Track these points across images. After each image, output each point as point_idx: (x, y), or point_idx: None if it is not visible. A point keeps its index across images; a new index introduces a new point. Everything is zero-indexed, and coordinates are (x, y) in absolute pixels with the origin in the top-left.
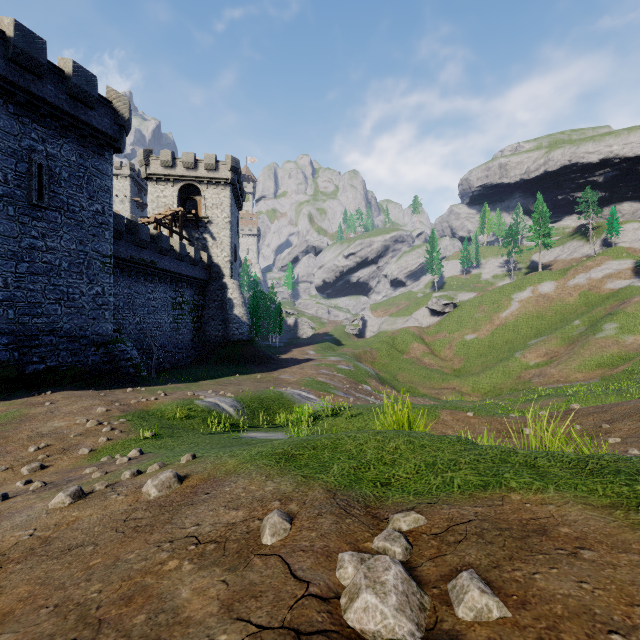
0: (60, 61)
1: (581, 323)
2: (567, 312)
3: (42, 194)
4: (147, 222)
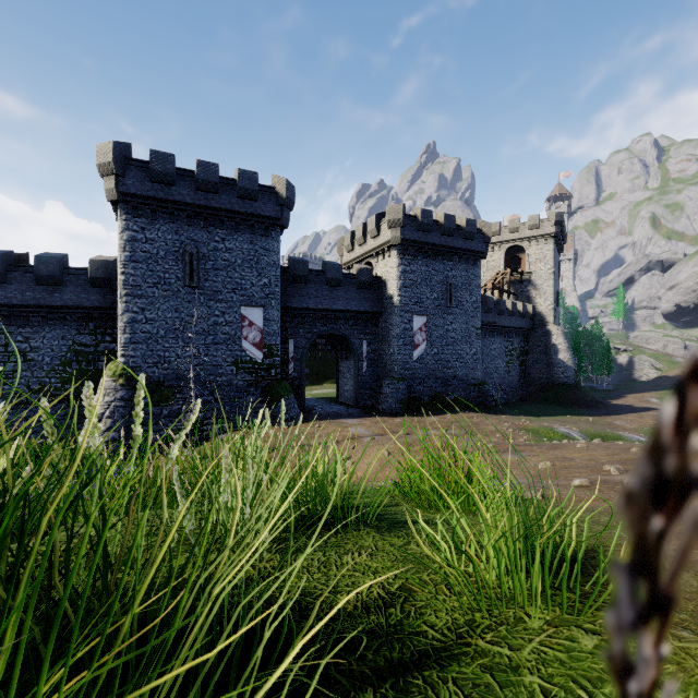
0: (457, 219)
1: None
2: None
3: (451, 300)
4: (485, 289)
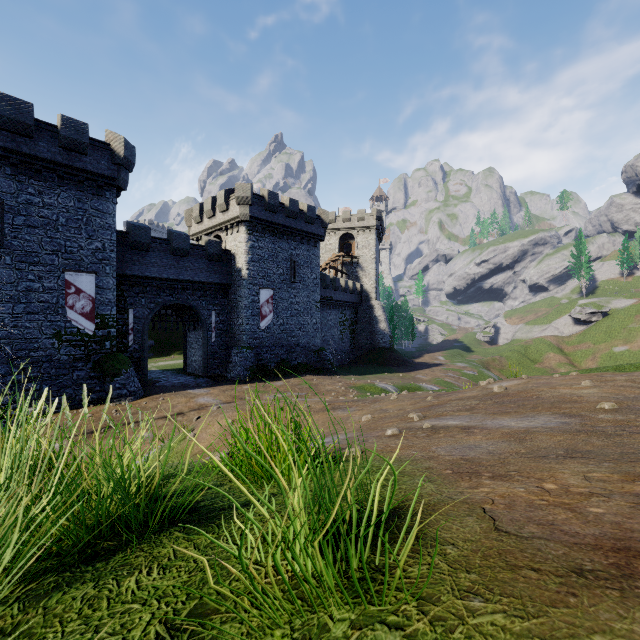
0: (300, 205)
1: None
2: None
3: (295, 276)
4: (324, 268)
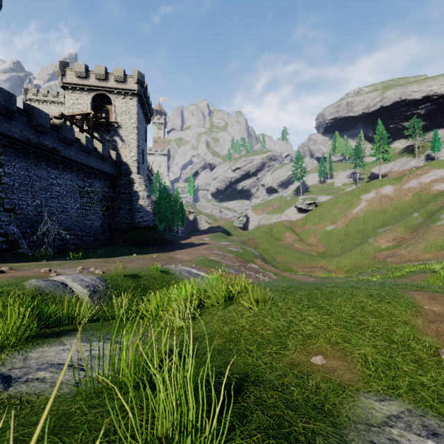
0: None
1: (419, 215)
2: (405, 208)
3: None
4: (55, 117)
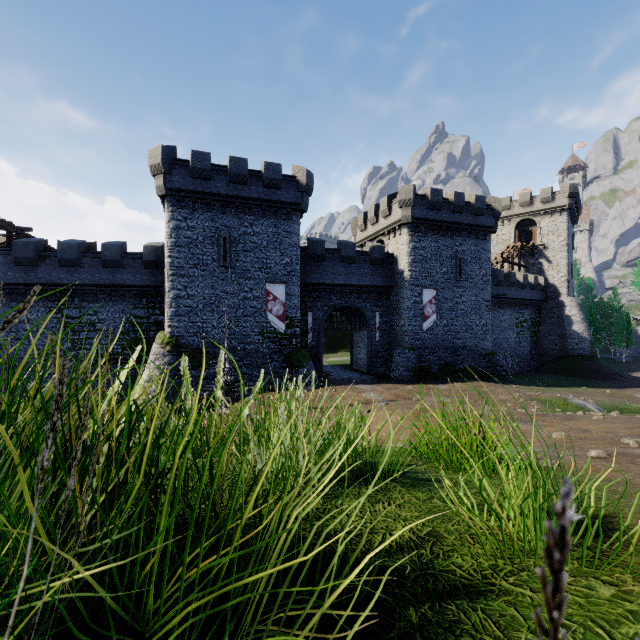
0: (467, 196)
1: None
2: None
3: (460, 273)
4: (495, 262)
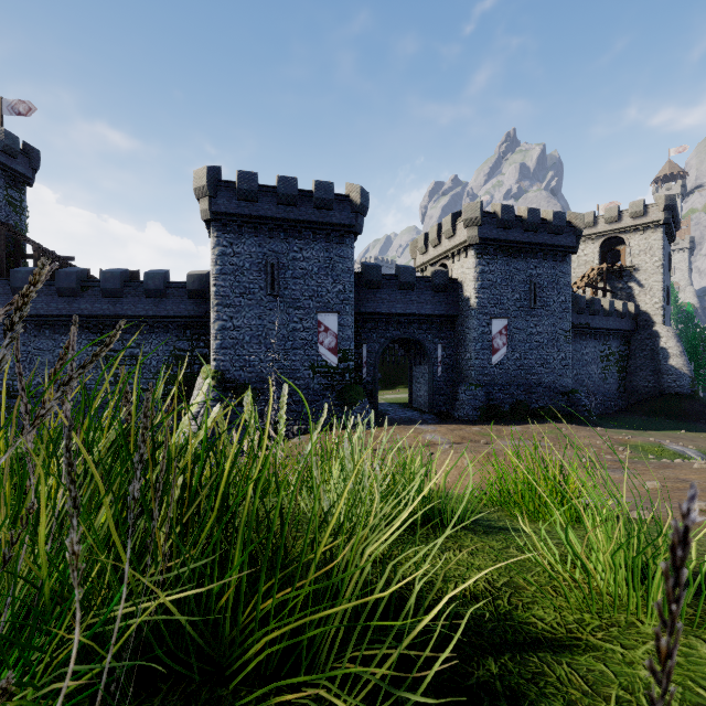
0: (543, 213)
1: None
2: None
3: (535, 300)
4: (576, 287)
